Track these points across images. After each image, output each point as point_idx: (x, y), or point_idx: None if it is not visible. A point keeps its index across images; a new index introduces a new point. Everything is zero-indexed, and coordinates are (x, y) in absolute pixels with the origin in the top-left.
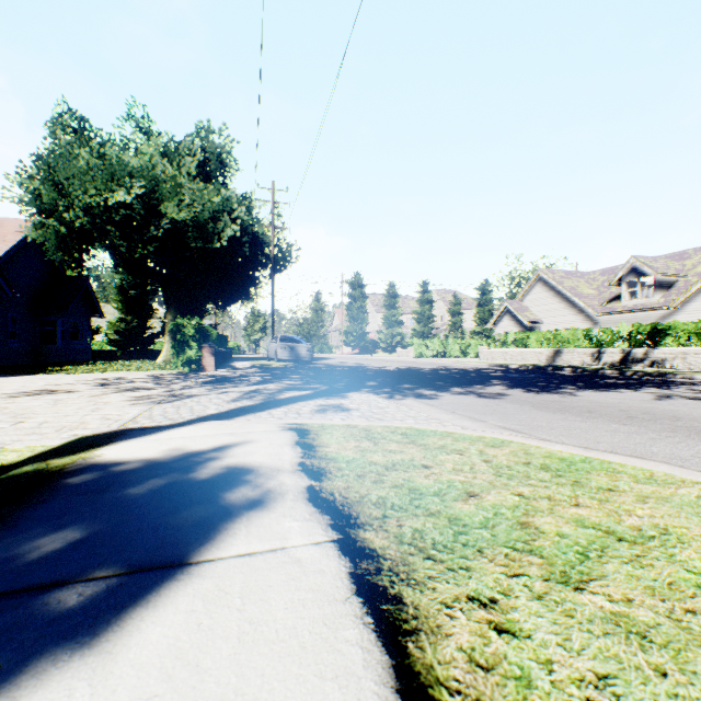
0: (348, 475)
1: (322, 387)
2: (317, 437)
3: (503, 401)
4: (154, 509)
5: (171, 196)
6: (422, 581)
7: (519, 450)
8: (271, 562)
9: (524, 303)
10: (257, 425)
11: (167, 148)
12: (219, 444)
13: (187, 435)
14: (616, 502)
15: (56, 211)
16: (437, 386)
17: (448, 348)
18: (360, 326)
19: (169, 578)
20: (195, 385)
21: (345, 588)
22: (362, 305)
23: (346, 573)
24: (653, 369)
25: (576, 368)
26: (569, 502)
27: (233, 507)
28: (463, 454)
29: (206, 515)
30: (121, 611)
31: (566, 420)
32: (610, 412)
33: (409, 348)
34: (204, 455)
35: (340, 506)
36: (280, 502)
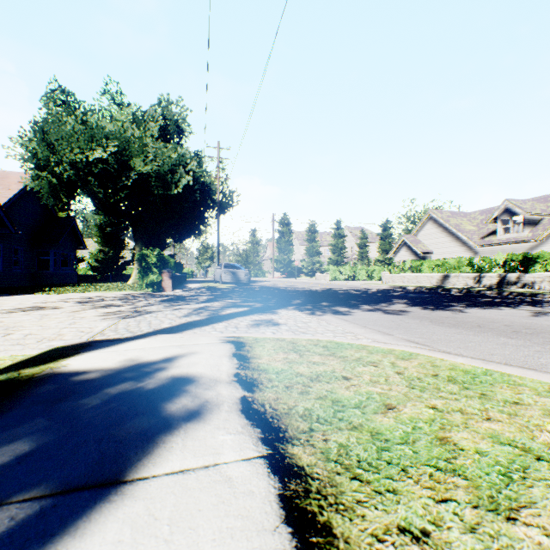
0: (278, 386)
1: (257, 304)
2: (251, 349)
3: (405, 317)
4: (102, 420)
5: (138, 153)
6: (350, 506)
7: (426, 363)
8: (202, 481)
9: (417, 237)
10: (202, 338)
11: (135, 116)
12: (168, 355)
13: (142, 347)
14: (524, 416)
15: (49, 166)
16: (350, 304)
17: (357, 273)
18: (287, 256)
19: (102, 500)
20: (155, 302)
21: (274, 515)
22: (288, 239)
23: (275, 495)
24: (525, 290)
25: (462, 289)
26: (480, 415)
27: (173, 419)
28: (378, 365)
29: (147, 427)
30: (47, 541)
31: (461, 333)
32: (497, 327)
33: (326, 273)
34: (153, 365)
35: (269, 418)
36: (216, 413)
